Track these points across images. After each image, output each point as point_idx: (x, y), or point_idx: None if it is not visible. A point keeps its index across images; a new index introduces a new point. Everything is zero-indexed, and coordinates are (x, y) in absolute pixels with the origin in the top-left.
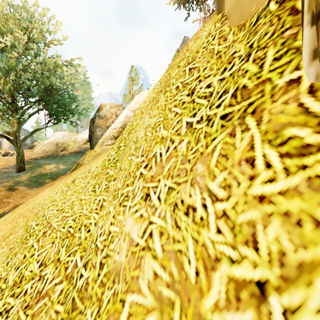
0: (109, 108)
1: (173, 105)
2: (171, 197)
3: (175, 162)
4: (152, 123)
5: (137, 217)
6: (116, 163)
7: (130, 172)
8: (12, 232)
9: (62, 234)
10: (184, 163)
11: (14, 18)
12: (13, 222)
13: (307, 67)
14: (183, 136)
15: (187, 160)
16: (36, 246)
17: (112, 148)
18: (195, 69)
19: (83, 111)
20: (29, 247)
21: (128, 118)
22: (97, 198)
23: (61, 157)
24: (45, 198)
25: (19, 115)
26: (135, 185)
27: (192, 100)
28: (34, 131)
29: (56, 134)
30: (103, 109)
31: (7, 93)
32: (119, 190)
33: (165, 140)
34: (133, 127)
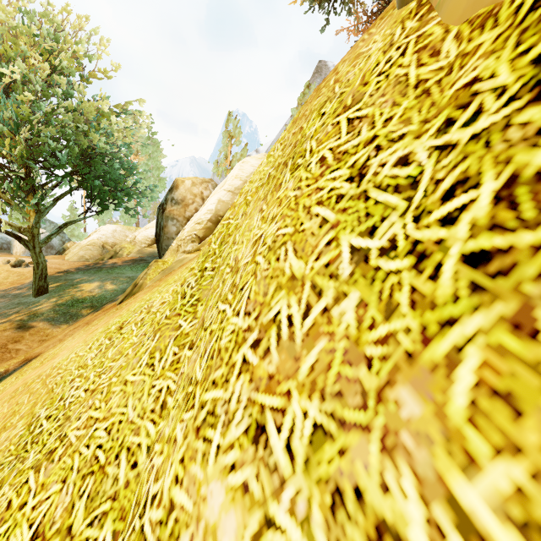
0: (190, 185)
1: (315, 201)
2: (322, 460)
3: (329, 353)
4: (269, 235)
5: (236, 487)
6: (196, 307)
7: (220, 347)
8: (6, 424)
9: (82, 463)
10: (354, 364)
11: (28, 34)
12: (13, 401)
13: None
14: (346, 284)
15: (361, 357)
16: (32, 483)
17: (190, 269)
18: (363, 120)
19: (148, 190)
20: (27, 472)
21: (222, 204)
22: (155, 384)
23: (110, 269)
24: (70, 357)
25: (36, 199)
26: (231, 388)
27: (361, 192)
28: (63, 226)
29: (103, 229)
30: (179, 188)
31: (16, 162)
32: (197, 386)
33: (299, 285)
34: (229, 231)
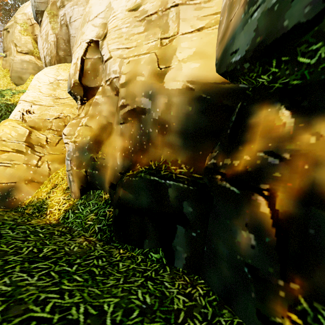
0: None
1: None
2: None
3: None
4: None
5: None
6: None
7: None
8: None
9: None
10: None
11: None
12: None
13: (8, 75)
14: None
15: None
16: None
17: None
18: None
19: None
20: None
21: None
22: None
23: None
24: None
25: None
26: None
27: None
28: None
29: None
30: None
31: None
32: None
33: None
34: None
